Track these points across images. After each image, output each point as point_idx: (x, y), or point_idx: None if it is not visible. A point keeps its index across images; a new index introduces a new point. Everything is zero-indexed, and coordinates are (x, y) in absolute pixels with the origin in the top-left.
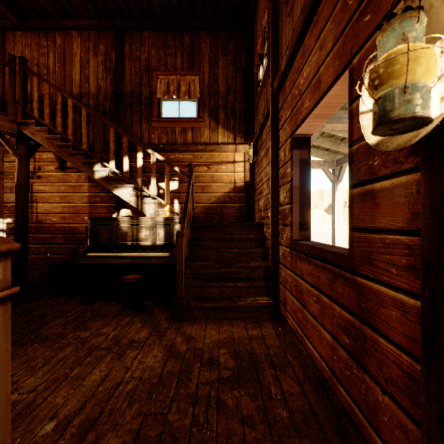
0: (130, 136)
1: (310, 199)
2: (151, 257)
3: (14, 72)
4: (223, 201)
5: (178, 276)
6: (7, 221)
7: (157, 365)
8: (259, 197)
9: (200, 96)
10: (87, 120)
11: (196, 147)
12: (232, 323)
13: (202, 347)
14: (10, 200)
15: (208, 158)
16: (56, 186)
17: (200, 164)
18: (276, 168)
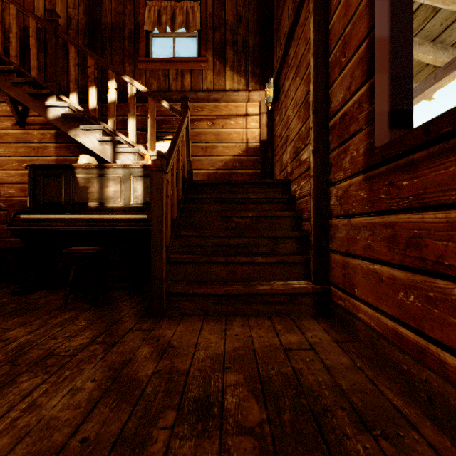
0: (99, 57)
1: (412, 64)
2: (119, 220)
3: None
4: (231, 167)
5: (154, 240)
6: None
7: (66, 417)
8: (281, 151)
9: (202, 27)
10: (37, 35)
11: (196, 95)
12: (248, 322)
13: (189, 368)
14: None
15: (212, 110)
16: (13, 147)
17: (201, 118)
18: (324, 55)
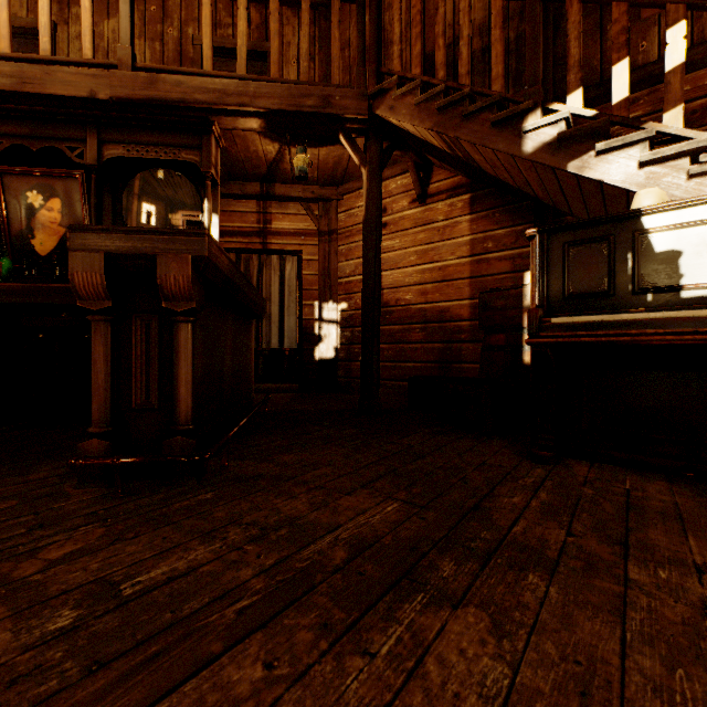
0: None
1: None
2: None
3: (363, 7)
4: None
5: None
6: (341, 307)
7: None
8: None
9: None
10: (502, 20)
11: None
12: None
13: None
14: (344, 274)
15: None
16: (410, 235)
17: None
18: None
